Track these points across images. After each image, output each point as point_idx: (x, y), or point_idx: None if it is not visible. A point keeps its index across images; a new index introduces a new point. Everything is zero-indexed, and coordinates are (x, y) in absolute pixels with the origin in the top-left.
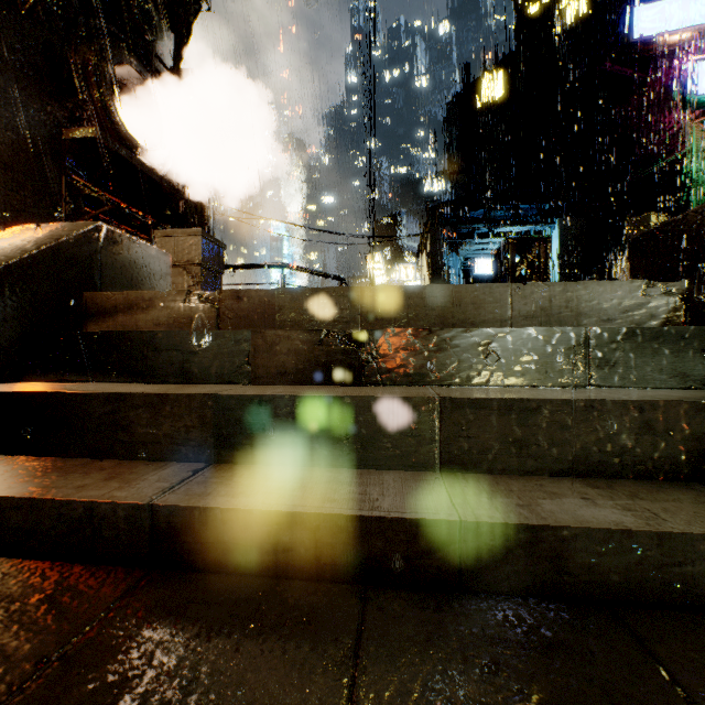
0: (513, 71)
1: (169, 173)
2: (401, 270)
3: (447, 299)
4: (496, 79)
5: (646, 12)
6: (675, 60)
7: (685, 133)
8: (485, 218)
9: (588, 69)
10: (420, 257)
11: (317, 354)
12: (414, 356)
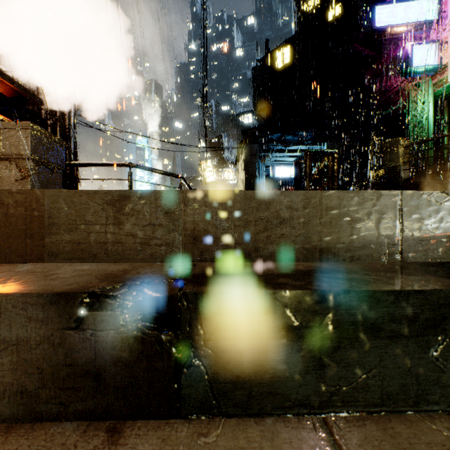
0: (296, 46)
1: (28, 81)
2: (225, 172)
3: (313, 211)
4: (285, 51)
5: (382, 10)
6: (395, 46)
7: (402, 92)
8: (280, 140)
9: (342, 50)
10: (237, 164)
11: (71, 348)
12: (289, 349)
